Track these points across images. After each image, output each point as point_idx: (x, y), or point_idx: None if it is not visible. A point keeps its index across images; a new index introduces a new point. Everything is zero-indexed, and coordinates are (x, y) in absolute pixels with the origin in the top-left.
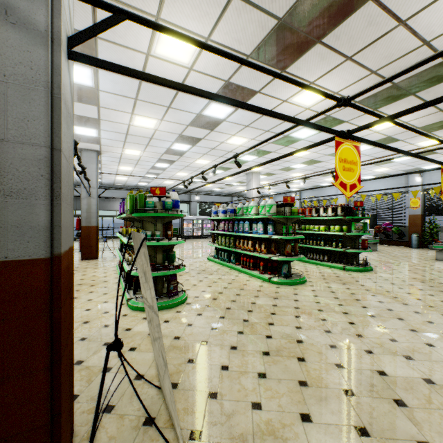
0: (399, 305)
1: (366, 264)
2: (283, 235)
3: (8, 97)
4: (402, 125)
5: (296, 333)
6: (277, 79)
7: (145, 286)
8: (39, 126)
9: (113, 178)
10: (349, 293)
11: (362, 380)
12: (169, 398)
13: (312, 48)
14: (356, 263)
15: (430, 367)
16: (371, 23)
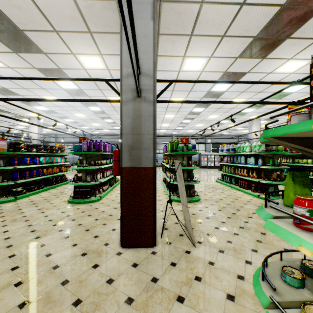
0: None
1: None
2: (269, 166)
3: (144, 122)
4: None
5: None
6: (260, 63)
7: (179, 181)
8: (151, 128)
9: (158, 131)
10: None
11: None
12: (189, 224)
13: (283, 42)
14: None
15: None
16: None
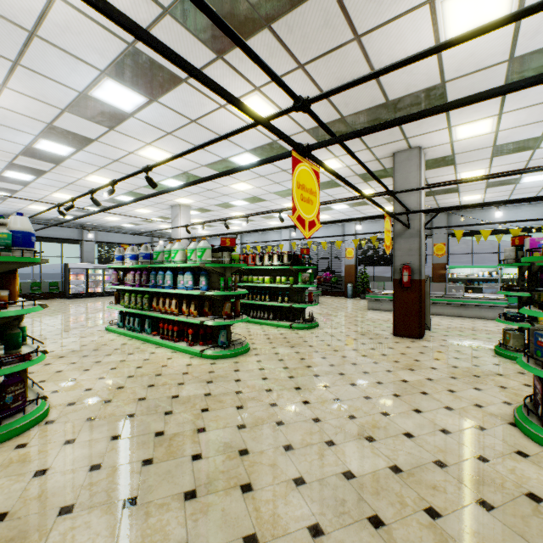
0: (349, 366)
1: (313, 320)
2: (221, 290)
3: None
4: (357, 158)
5: (239, 437)
6: (211, 67)
7: None
8: None
9: None
10: (299, 358)
11: (329, 497)
12: None
13: (259, 32)
14: (303, 319)
15: (393, 447)
16: (328, 23)
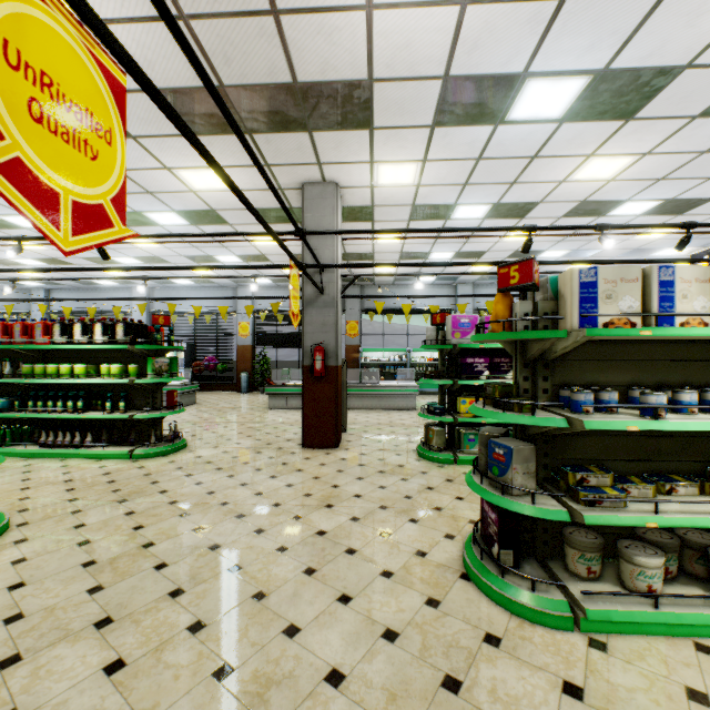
0: (231, 524)
1: (176, 438)
2: None
3: None
4: (241, 132)
5: None
6: None
7: None
8: None
9: None
10: (130, 528)
11: None
12: None
13: None
14: (158, 438)
15: None
16: None
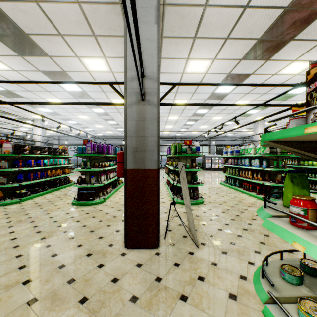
0: None
1: None
2: (274, 168)
3: (148, 124)
4: None
5: None
6: (264, 65)
7: (183, 183)
8: (155, 131)
9: (161, 133)
10: None
11: None
12: (192, 226)
13: (287, 44)
14: None
15: None
16: None
